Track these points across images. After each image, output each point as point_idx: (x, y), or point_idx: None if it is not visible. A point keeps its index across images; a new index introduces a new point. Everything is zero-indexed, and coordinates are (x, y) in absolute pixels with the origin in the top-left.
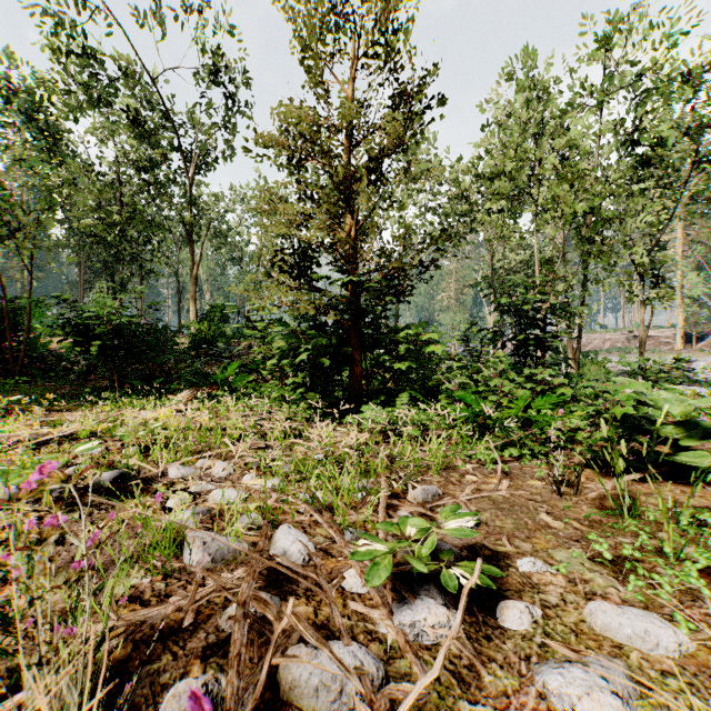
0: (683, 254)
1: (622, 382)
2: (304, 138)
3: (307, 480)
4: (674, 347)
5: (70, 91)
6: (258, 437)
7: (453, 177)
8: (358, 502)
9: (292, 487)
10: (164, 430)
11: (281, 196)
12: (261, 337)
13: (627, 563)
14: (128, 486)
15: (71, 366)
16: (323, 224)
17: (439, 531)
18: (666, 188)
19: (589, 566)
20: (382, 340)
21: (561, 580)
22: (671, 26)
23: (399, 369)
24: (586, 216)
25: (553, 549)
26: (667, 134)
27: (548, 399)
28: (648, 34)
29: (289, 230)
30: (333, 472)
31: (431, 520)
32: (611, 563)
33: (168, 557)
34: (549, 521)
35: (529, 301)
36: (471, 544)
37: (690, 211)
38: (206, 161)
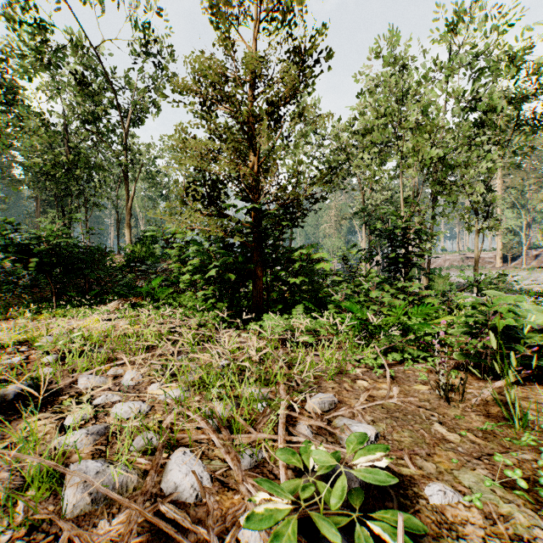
0: (502, 196)
1: (497, 295)
2: (214, 86)
3: (209, 391)
4: (496, 265)
5: (24, 54)
6: (171, 343)
7: (334, 133)
8: (258, 414)
9: (196, 396)
10: (84, 339)
11: (194, 135)
12: (179, 256)
13: (540, 490)
14: (34, 398)
15: (18, 280)
16: (230, 159)
17: (339, 449)
18: (494, 144)
19: (501, 493)
20: (280, 258)
21: (477, 515)
22: (500, 19)
23: (293, 282)
24: (434, 164)
25: (458, 470)
26: (496, 103)
27: (422, 308)
28: (483, 25)
29: (200, 163)
30: (235, 382)
31: (330, 434)
32: (522, 489)
33: (44, 496)
34: (444, 433)
35: (399, 227)
36: (374, 466)
37: (511, 163)
38: (139, 116)
